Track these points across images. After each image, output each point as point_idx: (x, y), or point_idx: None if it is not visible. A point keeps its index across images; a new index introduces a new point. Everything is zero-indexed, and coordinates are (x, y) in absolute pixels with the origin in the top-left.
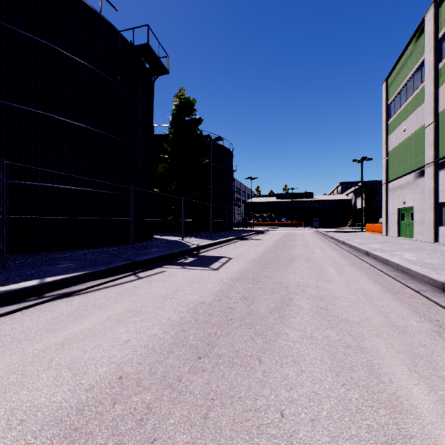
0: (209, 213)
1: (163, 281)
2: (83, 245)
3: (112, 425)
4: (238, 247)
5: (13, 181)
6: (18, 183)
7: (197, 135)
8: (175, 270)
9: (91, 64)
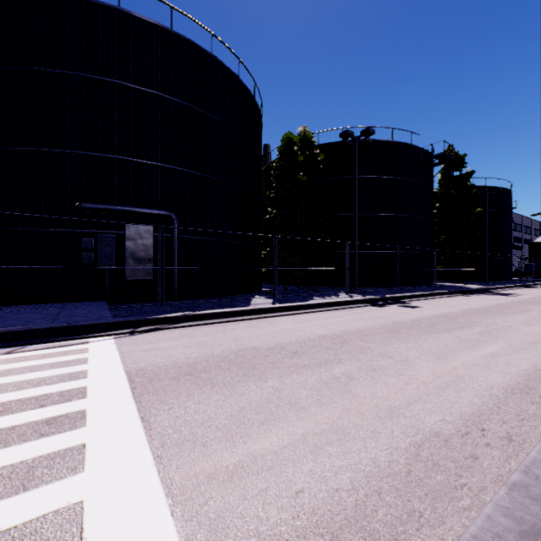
0: (486, 263)
1: (486, 297)
2: (403, 284)
3: (507, 305)
4: (526, 291)
5: (377, 251)
6: (379, 252)
7: (467, 188)
8: (486, 295)
9: (407, 178)
